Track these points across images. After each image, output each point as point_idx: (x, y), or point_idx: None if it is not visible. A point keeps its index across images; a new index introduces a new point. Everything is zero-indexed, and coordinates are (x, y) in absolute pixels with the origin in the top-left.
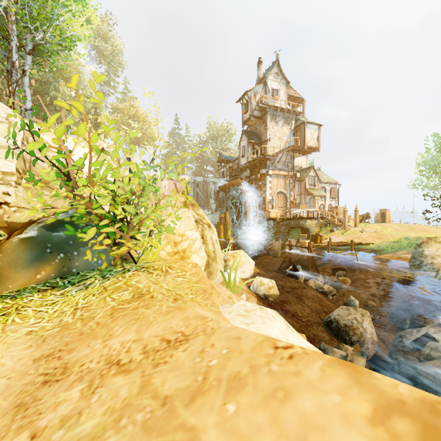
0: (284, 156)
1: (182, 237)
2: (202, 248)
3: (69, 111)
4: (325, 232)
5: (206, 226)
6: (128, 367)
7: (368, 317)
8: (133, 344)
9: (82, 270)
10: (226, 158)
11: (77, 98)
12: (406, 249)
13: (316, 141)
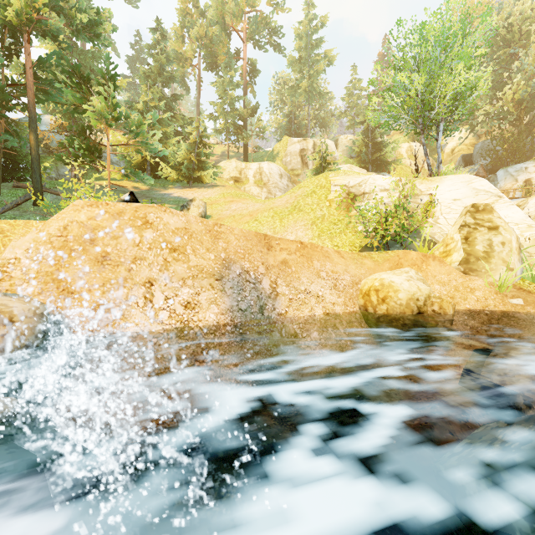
0: None
1: (452, 240)
2: (461, 247)
3: None
4: None
5: (482, 229)
6: None
7: None
8: None
9: None
10: None
11: None
12: None
13: None
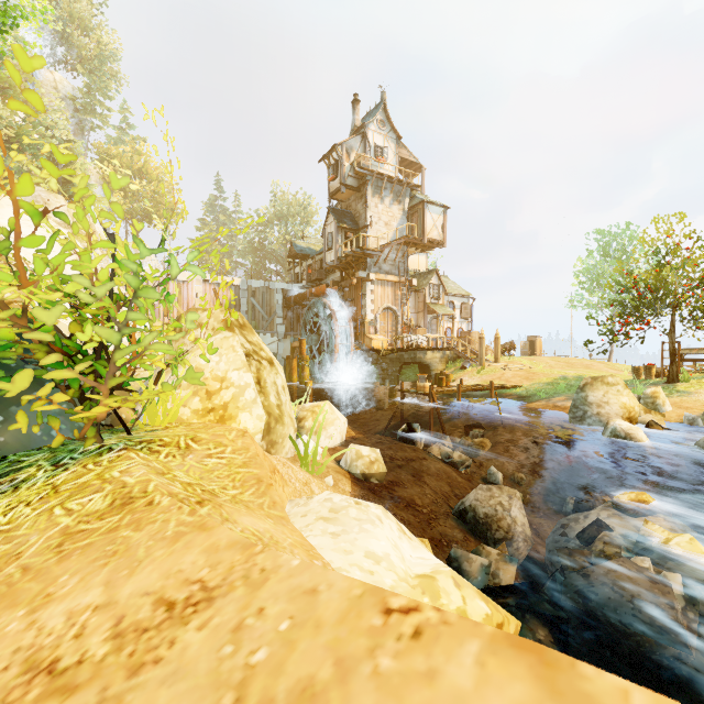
0: (393, 252)
1: (222, 382)
2: (259, 401)
3: (9, 150)
4: (454, 370)
5: (265, 363)
6: (72, 679)
7: (519, 499)
8: (94, 615)
9: (14, 451)
10: (302, 251)
11: (26, 127)
12: (564, 394)
13: (441, 232)
